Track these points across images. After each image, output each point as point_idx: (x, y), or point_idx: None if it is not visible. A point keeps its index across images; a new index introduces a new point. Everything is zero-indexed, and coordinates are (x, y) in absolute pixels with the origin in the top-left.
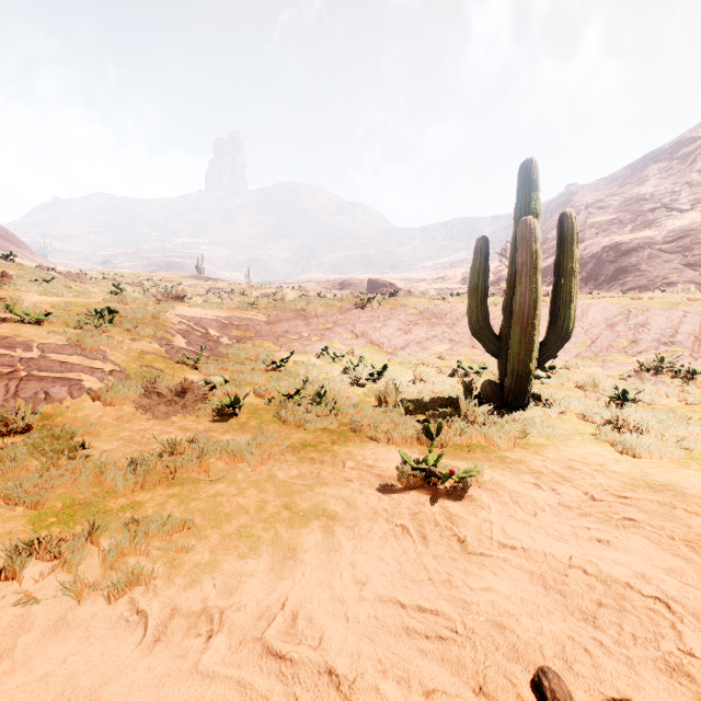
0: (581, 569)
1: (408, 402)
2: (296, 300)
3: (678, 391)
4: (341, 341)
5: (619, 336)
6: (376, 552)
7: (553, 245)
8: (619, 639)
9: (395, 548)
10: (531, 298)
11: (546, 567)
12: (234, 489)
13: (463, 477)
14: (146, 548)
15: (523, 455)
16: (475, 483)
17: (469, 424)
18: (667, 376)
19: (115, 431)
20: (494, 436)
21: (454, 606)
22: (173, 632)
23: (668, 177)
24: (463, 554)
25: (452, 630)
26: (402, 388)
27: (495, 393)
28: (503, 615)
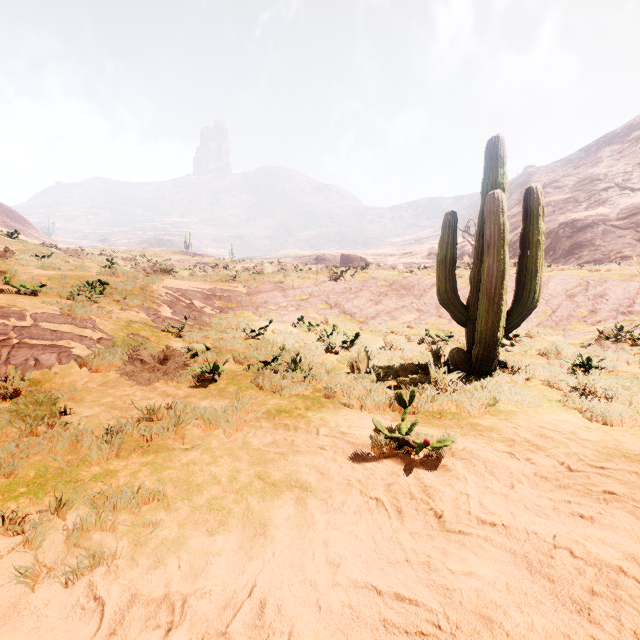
0: (567, 549)
1: (379, 369)
2: (274, 273)
3: (638, 358)
4: (316, 311)
5: (578, 306)
6: (350, 528)
7: (513, 223)
8: (620, 637)
9: (370, 523)
10: (499, 269)
11: (529, 547)
12: (208, 457)
13: (438, 446)
14: (112, 522)
15: (493, 422)
16: (449, 452)
17: (439, 391)
18: (626, 344)
19: (98, 396)
20: (465, 403)
21: (434, 593)
22: (130, 624)
23: (621, 159)
24: (441, 531)
25: (434, 624)
26: (373, 355)
27: (463, 361)
28: (489, 605)
